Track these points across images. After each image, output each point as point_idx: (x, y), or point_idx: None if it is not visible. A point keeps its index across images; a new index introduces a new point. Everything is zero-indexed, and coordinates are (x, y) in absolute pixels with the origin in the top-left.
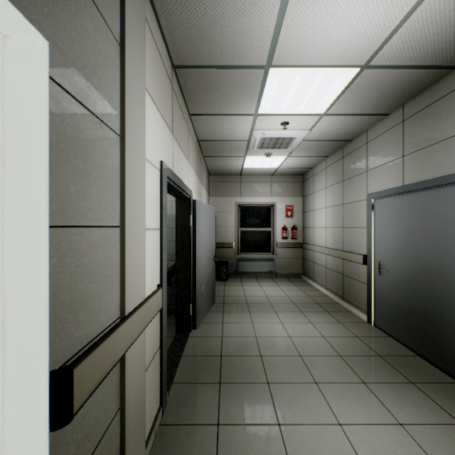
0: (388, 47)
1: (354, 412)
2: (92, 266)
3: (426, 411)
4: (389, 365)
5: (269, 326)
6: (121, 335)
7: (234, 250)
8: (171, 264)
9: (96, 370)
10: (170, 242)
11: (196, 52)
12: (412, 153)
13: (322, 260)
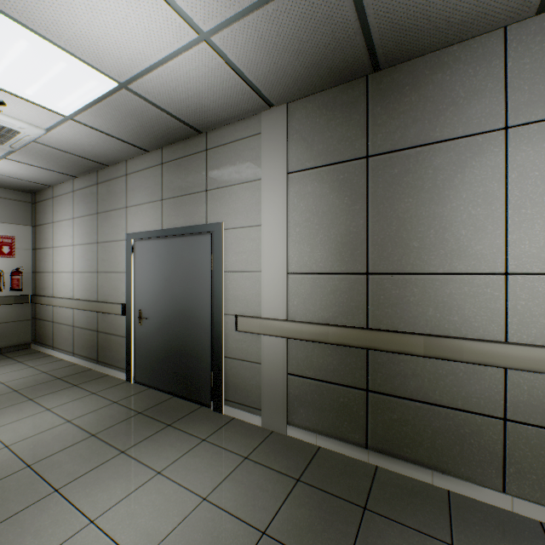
0: (148, 80)
1: (111, 494)
2: None
3: (180, 446)
4: (149, 418)
5: None
6: None
7: None
8: None
9: None
10: None
11: None
12: (170, 199)
13: (68, 317)
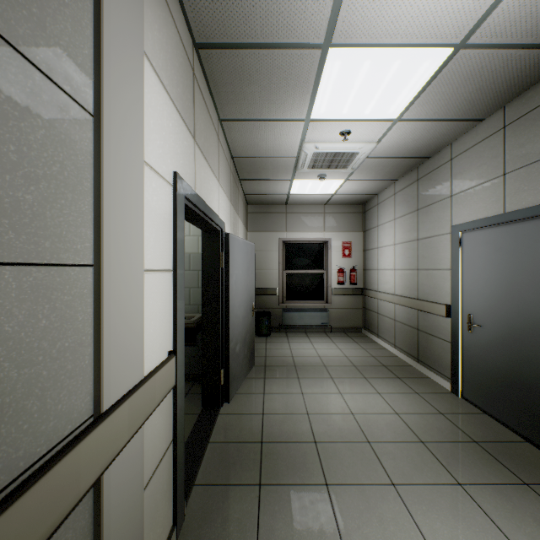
0: (498, 14)
1: (452, 534)
2: (22, 338)
3: None
4: (490, 456)
5: (325, 398)
6: (90, 451)
7: (279, 298)
8: (197, 317)
9: (21, 538)
10: (196, 288)
11: (226, 21)
12: (518, 170)
13: (389, 311)
